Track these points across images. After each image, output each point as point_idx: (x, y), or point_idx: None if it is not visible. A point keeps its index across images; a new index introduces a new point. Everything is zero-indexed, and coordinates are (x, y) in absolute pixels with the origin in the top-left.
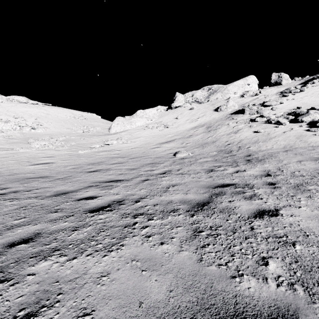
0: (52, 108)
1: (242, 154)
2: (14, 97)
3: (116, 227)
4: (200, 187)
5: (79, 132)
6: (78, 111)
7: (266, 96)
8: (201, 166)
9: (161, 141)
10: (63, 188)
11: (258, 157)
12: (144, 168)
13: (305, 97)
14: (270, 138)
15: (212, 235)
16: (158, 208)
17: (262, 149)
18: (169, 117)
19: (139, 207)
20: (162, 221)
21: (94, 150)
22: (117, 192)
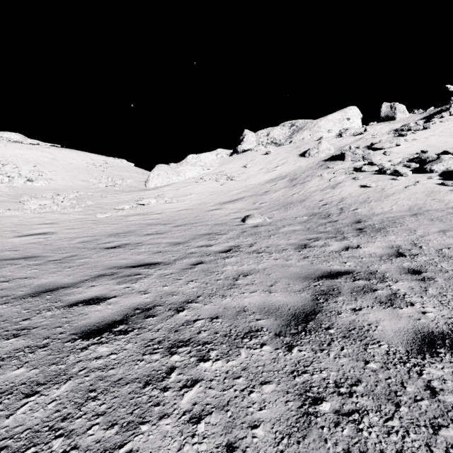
0: (61, 151)
1: (348, 220)
2: (2, 134)
3: (126, 384)
4: (292, 277)
5: (100, 187)
6: (100, 156)
7: (375, 135)
8: (287, 238)
9: (222, 200)
10: (53, 278)
11: (374, 225)
12: (197, 242)
13: (431, 137)
14: (387, 195)
15: (347, 415)
16: (219, 325)
17: (377, 212)
18: (235, 165)
19: (183, 324)
20: (228, 365)
21: (121, 213)
22: (146, 287)
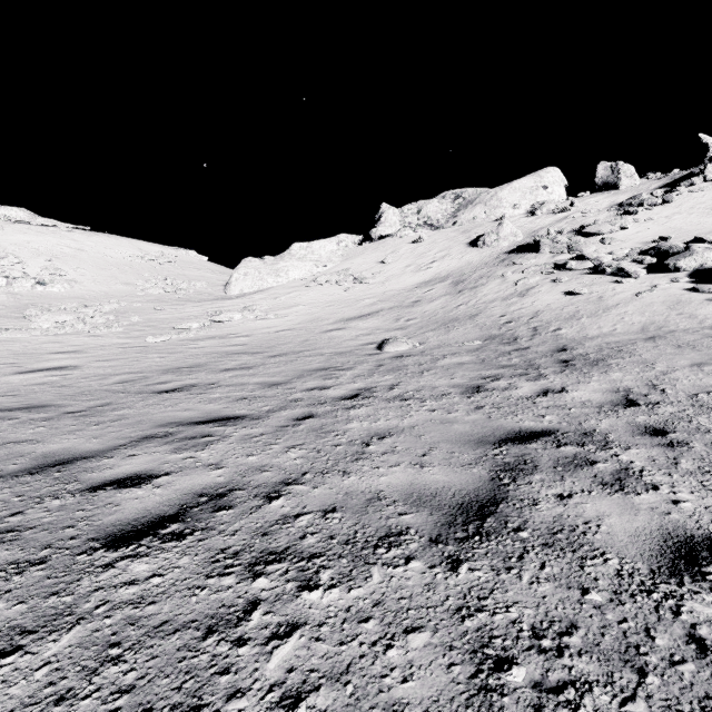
0: (91, 237)
1: (546, 347)
2: None
3: (174, 632)
4: (458, 441)
5: (152, 293)
6: (153, 245)
7: (587, 213)
8: (449, 376)
9: (347, 315)
10: (68, 443)
11: (587, 354)
12: (305, 382)
13: (675, 215)
14: (607, 307)
15: (555, 691)
16: (336, 524)
17: (591, 335)
18: (366, 259)
19: (277, 522)
20: (351, 596)
21: (186, 335)
22: (220, 457)
